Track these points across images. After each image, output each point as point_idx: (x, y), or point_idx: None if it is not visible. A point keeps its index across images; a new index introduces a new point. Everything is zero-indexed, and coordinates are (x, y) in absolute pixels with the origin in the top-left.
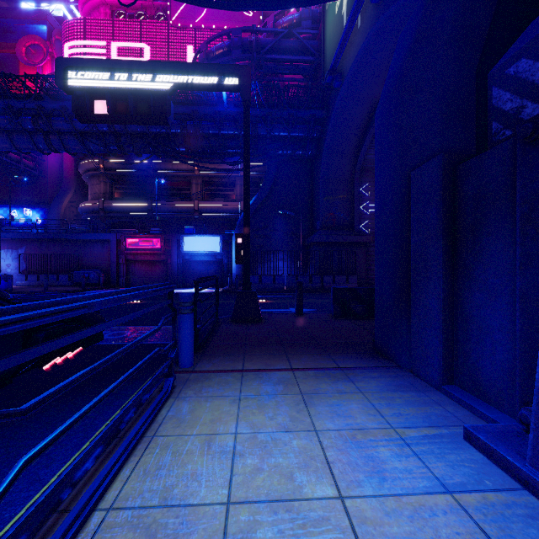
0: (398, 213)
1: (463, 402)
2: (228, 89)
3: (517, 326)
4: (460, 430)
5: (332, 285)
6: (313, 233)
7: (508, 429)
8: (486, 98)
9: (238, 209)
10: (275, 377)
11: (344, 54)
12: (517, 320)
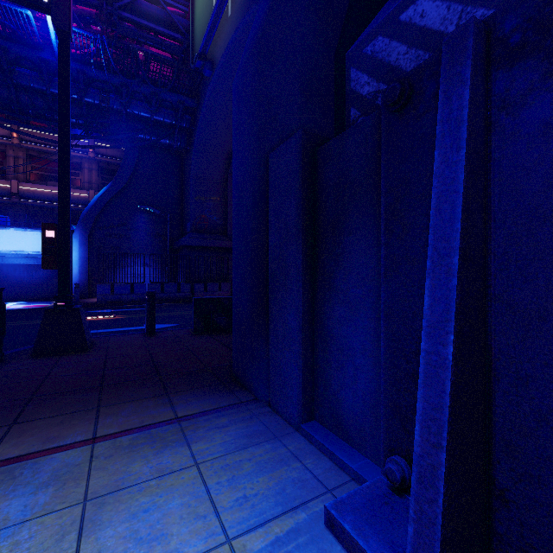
0: (256, 206)
1: (324, 447)
2: (30, 4)
3: (382, 350)
4: (321, 506)
5: (203, 294)
6: (183, 236)
7: (374, 491)
8: (343, 93)
9: (86, 199)
10: (49, 469)
11: (214, 41)
12: (382, 342)
